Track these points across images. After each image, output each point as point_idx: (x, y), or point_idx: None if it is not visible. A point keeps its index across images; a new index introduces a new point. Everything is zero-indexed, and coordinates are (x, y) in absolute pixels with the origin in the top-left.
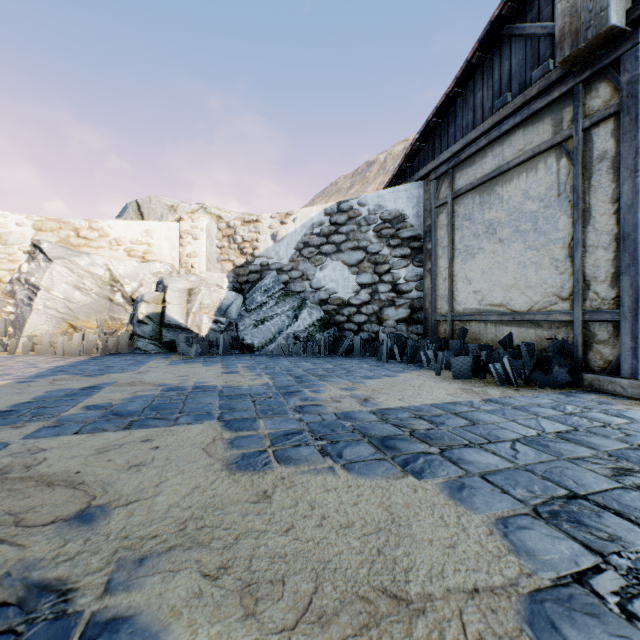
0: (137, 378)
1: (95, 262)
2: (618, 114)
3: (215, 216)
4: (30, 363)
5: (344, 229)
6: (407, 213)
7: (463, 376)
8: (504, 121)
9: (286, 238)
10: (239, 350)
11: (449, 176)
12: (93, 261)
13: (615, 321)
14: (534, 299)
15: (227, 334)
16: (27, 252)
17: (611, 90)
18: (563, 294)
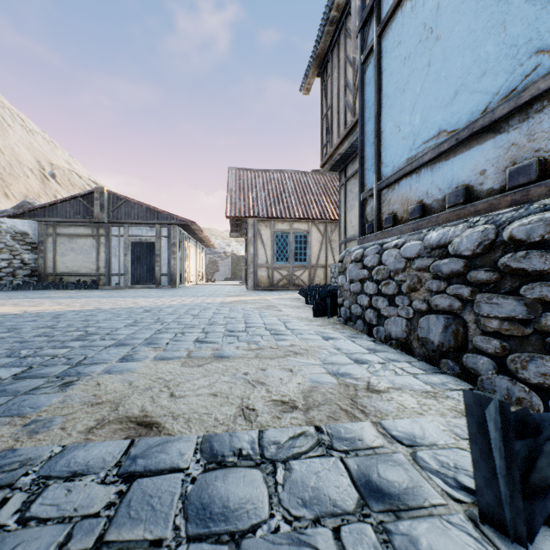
0: None
1: None
2: (106, 236)
3: None
4: None
5: None
6: (30, 232)
7: (73, 289)
8: (79, 222)
9: None
10: None
11: (55, 227)
12: None
13: (105, 275)
14: (87, 270)
15: None
16: None
17: (105, 231)
18: (95, 269)
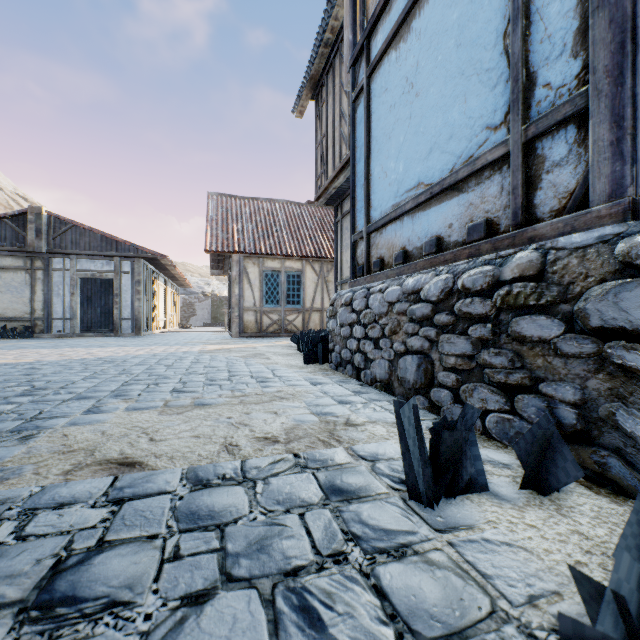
0: None
1: None
2: (44, 270)
3: None
4: None
5: None
6: None
7: None
8: (4, 251)
9: None
10: None
11: None
12: None
13: (44, 320)
14: (17, 313)
15: None
16: None
17: (42, 263)
18: (28, 313)
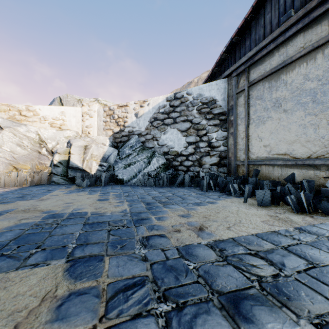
0: (35, 205)
1: (30, 130)
2: None
3: (103, 105)
4: None
5: (178, 109)
6: (217, 98)
7: (264, 204)
8: (288, 29)
9: (143, 115)
10: (114, 182)
11: (246, 72)
12: (28, 129)
13: None
14: (313, 149)
15: (107, 173)
16: None
17: None
18: None
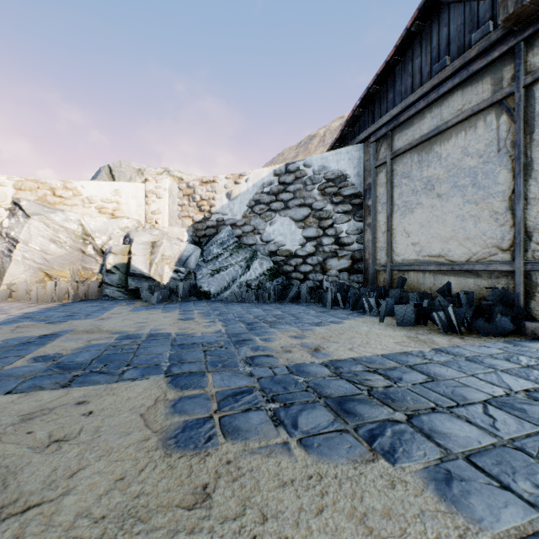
0: (97, 325)
1: (69, 218)
2: None
3: (177, 178)
4: (3, 309)
5: (291, 188)
6: (349, 173)
7: (406, 323)
8: (443, 83)
9: (239, 196)
10: (197, 297)
11: (388, 138)
12: (67, 217)
13: None
14: (473, 250)
15: (186, 282)
16: (8, 209)
17: None
18: (503, 245)
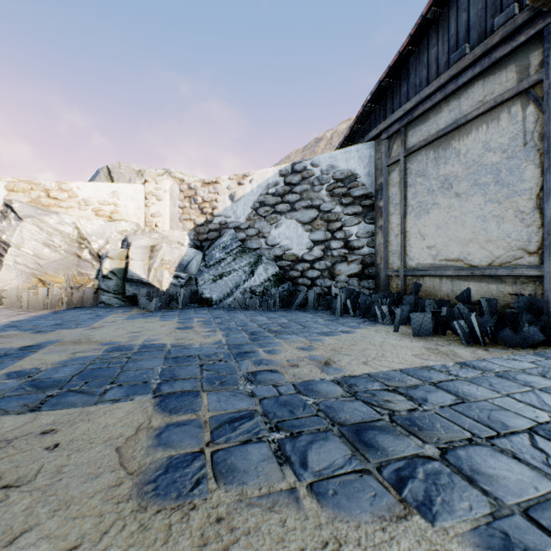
0: (86, 335)
1: (64, 221)
2: None
3: (178, 180)
4: None
5: (298, 189)
6: (359, 172)
7: (423, 333)
8: (462, 73)
9: (243, 198)
10: (198, 304)
11: (401, 134)
12: (62, 220)
13: None
14: (496, 253)
15: (187, 288)
16: None
17: None
18: (530, 248)
